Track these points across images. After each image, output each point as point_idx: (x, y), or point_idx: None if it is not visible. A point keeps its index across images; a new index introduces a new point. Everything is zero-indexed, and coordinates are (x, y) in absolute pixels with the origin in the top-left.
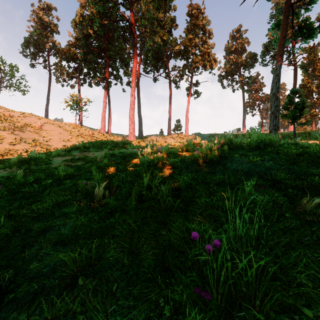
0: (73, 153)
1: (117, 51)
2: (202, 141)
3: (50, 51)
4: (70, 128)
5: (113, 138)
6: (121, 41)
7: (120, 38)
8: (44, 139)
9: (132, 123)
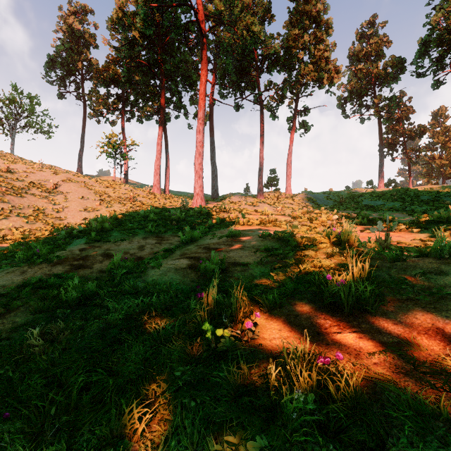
0: (74, 245)
1: (177, 64)
2: (333, 217)
3: (84, 73)
4: (103, 187)
5: (169, 202)
6: (184, 47)
7: (182, 43)
8: (54, 208)
9: (199, 178)
